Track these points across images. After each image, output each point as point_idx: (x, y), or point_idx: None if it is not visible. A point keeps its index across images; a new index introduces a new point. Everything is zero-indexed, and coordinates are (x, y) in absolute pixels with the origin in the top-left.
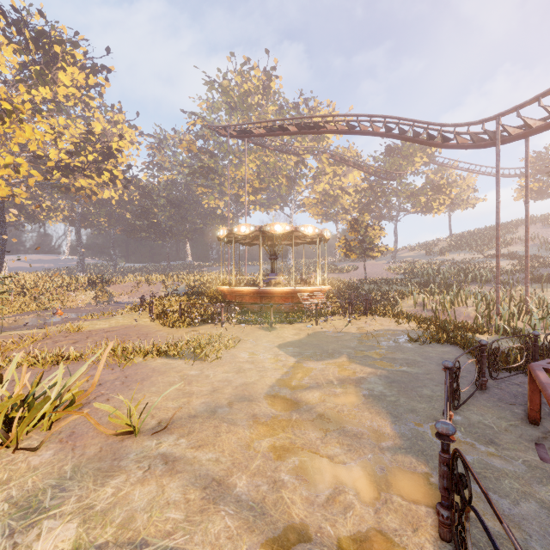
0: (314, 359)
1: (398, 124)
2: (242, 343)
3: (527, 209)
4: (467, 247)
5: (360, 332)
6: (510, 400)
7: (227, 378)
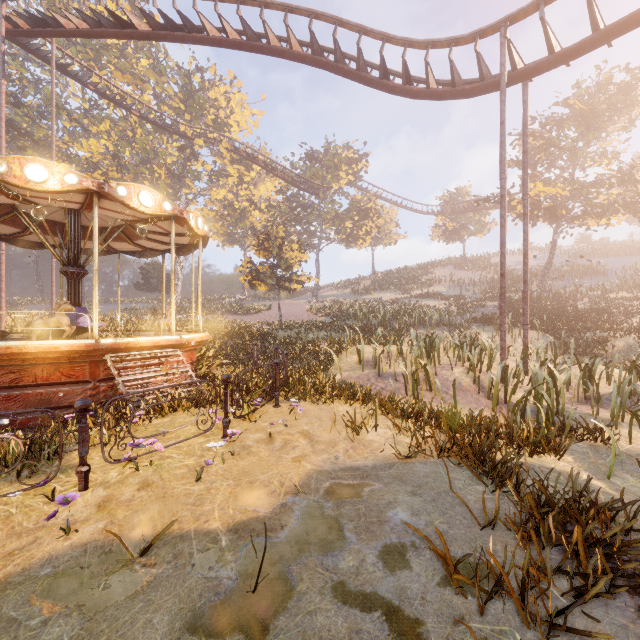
0: None
1: (334, 30)
2: None
3: (526, 203)
4: (392, 286)
5: (242, 515)
6: None
7: None
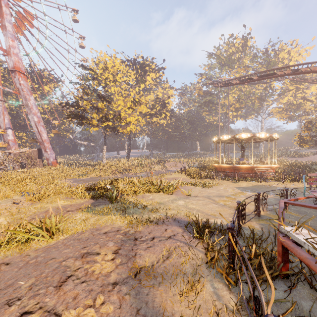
0: (249, 192)
1: None
2: (221, 185)
3: None
4: None
5: (284, 187)
6: None
7: (213, 192)
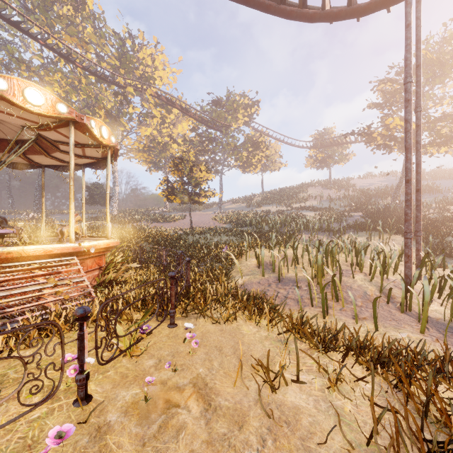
0: None
1: None
2: None
3: (420, 115)
4: (277, 201)
5: None
6: None
7: None
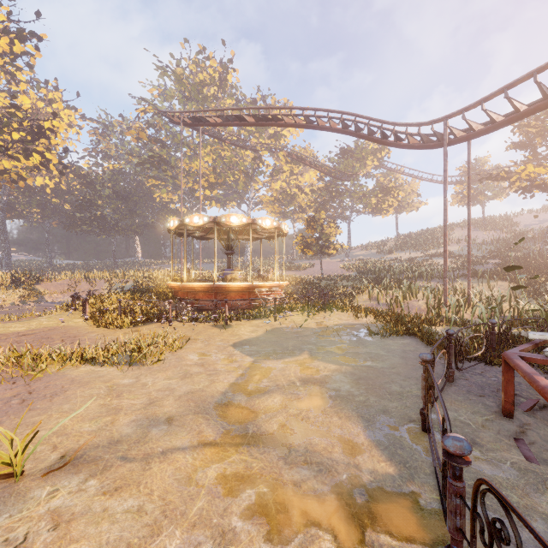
0: (273, 358)
1: (354, 120)
2: (192, 343)
3: (469, 208)
4: (412, 247)
5: (320, 327)
6: (479, 391)
7: (169, 386)
